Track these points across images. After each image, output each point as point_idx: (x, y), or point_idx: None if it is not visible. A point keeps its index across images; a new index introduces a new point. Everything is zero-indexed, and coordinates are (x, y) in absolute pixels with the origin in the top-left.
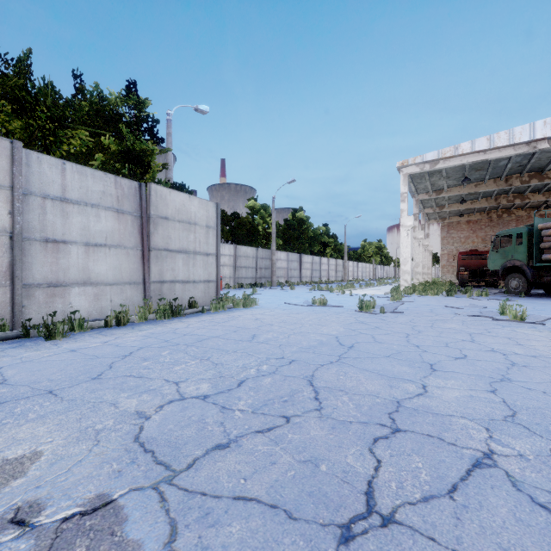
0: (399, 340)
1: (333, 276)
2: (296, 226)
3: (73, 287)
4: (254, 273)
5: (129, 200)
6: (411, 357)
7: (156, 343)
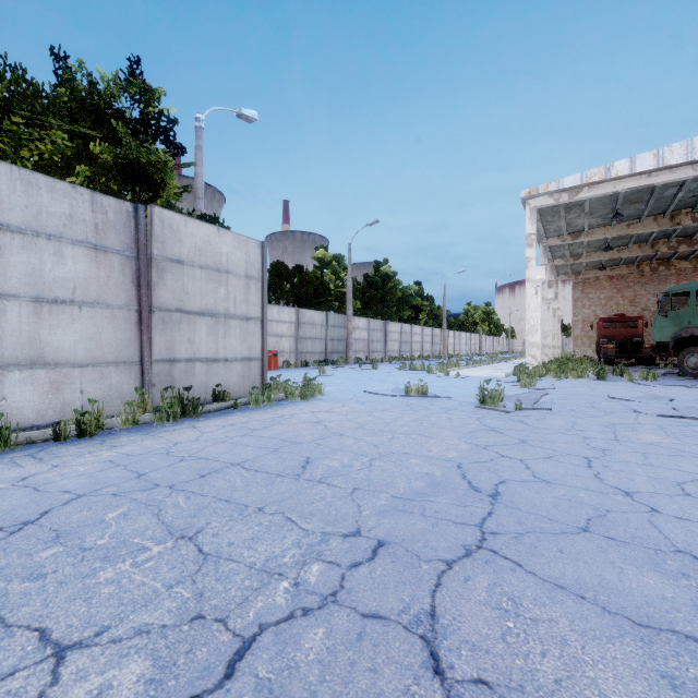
0: (582, 475)
1: (428, 350)
2: (380, 284)
3: (10, 370)
4: (323, 346)
5: (117, 231)
6: (639, 534)
7: (114, 484)
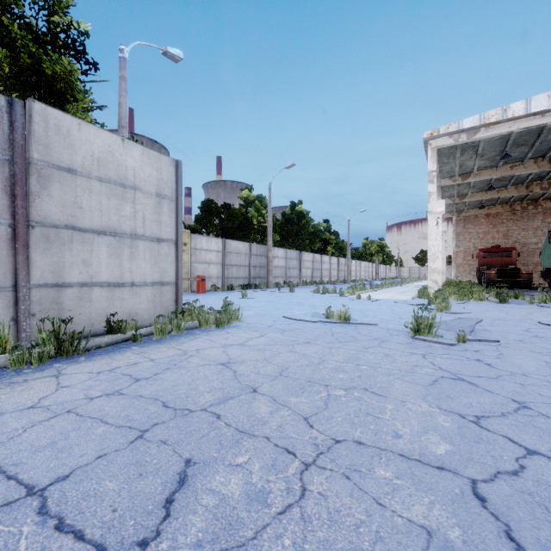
0: None
1: (335, 276)
2: (295, 220)
3: None
4: (247, 272)
5: None
6: None
7: None
